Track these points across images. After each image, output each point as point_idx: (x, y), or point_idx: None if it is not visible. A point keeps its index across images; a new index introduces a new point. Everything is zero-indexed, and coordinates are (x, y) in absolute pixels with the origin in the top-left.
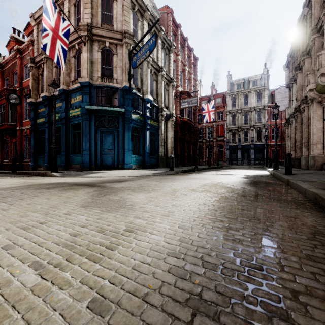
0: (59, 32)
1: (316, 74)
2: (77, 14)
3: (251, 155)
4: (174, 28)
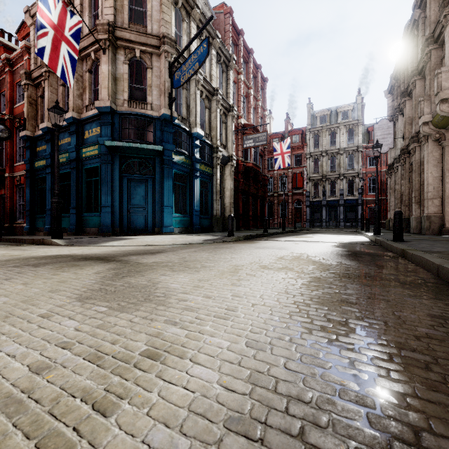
0: (65, 32)
1: (432, 101)
2: (94, 9)
3: (339, 215)
4: (235, 35)
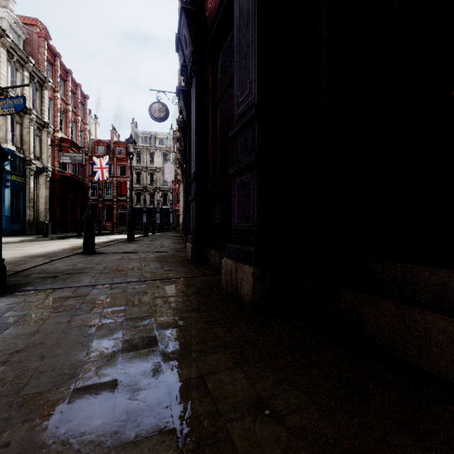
0: None
1: None
2: None
3: (157, 220)
4: (51, 56)
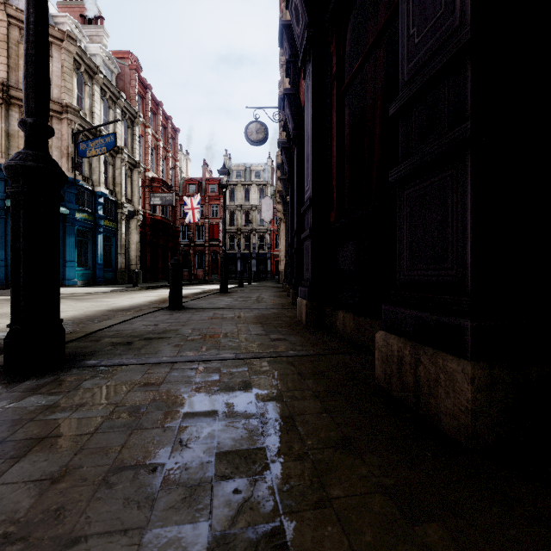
0: None
1: None
2: None
3: (252, 267)
4: (142, 88)
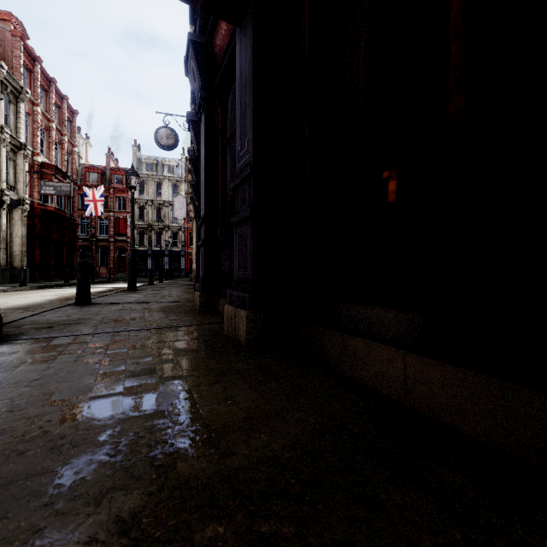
0: None
1: None
2: None
3: (165, 265)
4: (29, 60)
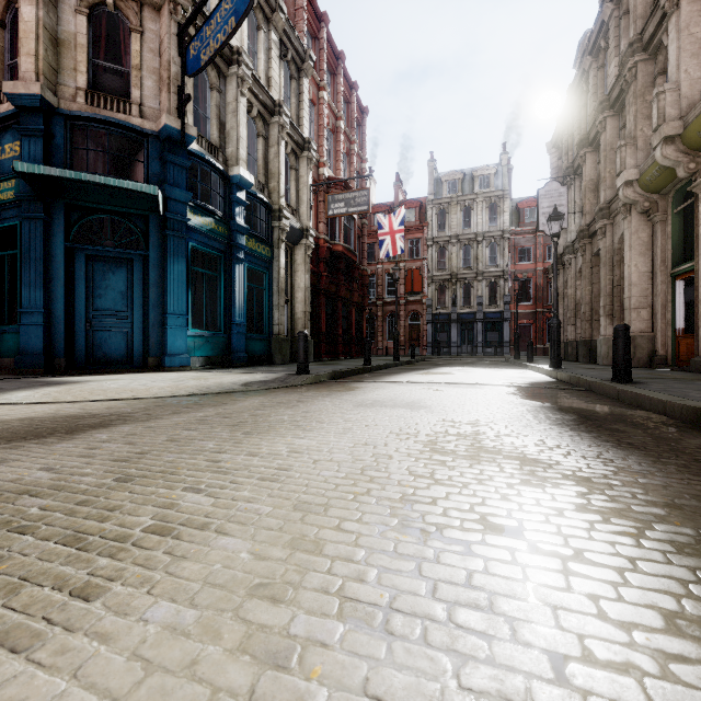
0: None
1: (639, 147)
2: None
3: (477, 335)
4: (313, 19)
